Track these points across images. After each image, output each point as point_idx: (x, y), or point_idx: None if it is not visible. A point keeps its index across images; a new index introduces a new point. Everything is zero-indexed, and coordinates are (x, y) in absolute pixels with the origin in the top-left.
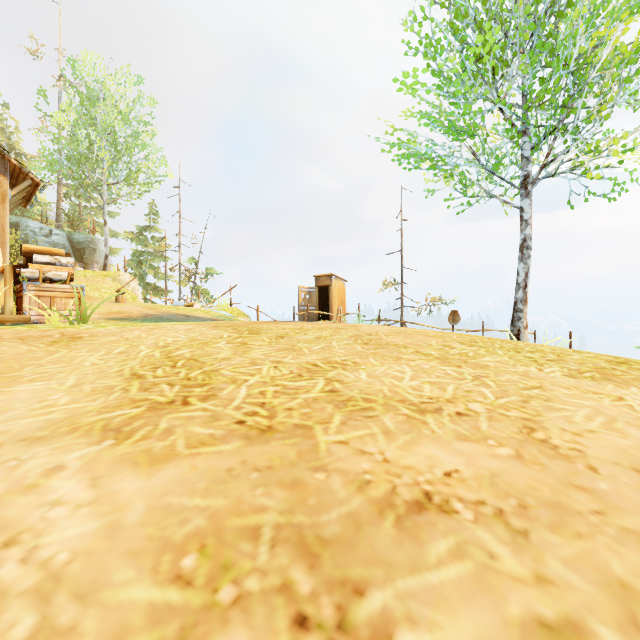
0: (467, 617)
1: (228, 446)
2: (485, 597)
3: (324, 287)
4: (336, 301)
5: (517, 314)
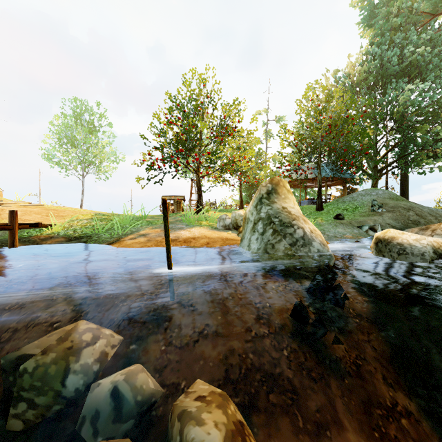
0: None
1: None
2: None
3: None
4: None
5: (81, 207)
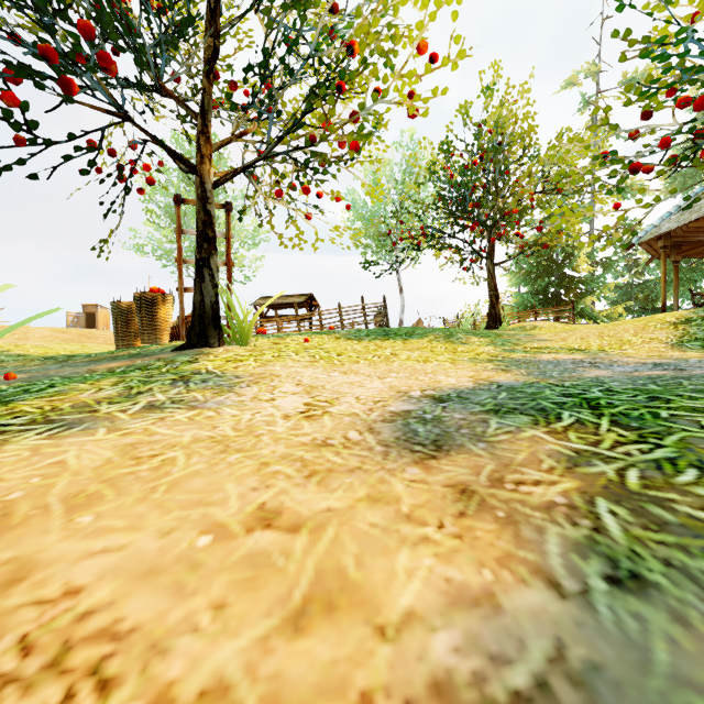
0: (98, 338)
1: (77, 335)
2: (100, 338)
3: (91, 313)
4: (102, 324)
5: None
